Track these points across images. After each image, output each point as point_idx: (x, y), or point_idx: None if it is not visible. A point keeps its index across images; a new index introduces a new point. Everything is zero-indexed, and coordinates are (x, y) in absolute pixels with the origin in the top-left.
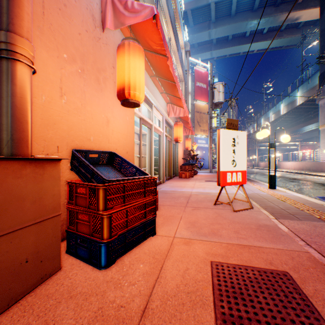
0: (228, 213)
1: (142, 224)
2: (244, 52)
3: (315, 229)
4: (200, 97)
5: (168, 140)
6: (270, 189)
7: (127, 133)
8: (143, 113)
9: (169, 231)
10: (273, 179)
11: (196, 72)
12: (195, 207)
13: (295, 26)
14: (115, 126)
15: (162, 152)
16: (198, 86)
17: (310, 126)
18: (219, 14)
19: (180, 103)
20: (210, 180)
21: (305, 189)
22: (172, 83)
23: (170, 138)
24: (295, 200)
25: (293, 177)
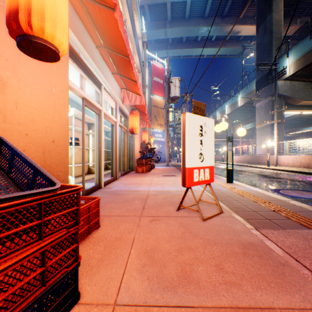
0: (197, 224)
1: (31, 306)
2: (196, 55)
3: (311, 245)
4: (157, 92)
5: (124, 131)
6: (229, 183)
7: (54, 112)
8: (93, 97)
9: (108, 286)
10: (231, 173)
11: (153, 66)
12: (154, 216)
13: (236, 39)
14: (22, 95)
15: (116, 144)
16: (155, 80)
17: (247, 126)
18: (174, 15)
19: (136, 89)
20: (168, 174)
21: (255, 181)
22: (126, 57)
23: (126, 130)
24: (259, 197)
25: (239, 169)
